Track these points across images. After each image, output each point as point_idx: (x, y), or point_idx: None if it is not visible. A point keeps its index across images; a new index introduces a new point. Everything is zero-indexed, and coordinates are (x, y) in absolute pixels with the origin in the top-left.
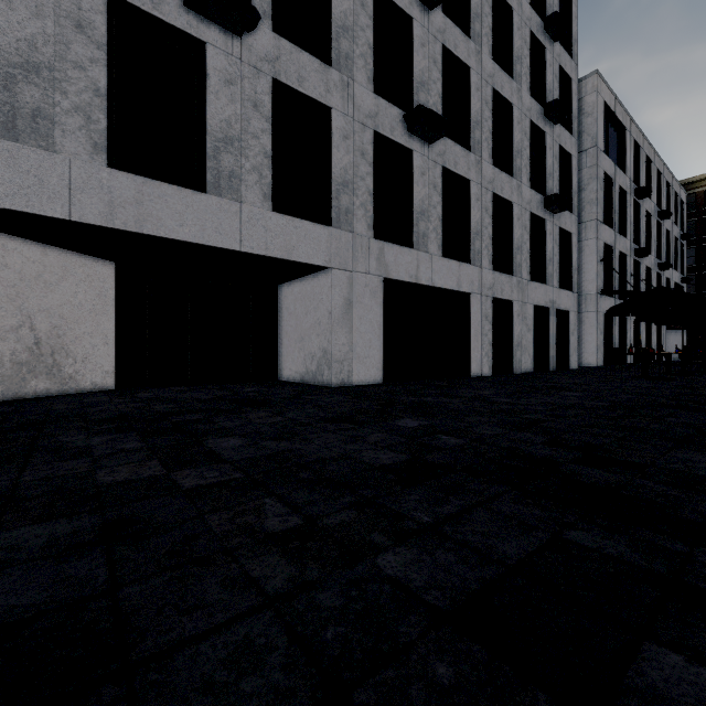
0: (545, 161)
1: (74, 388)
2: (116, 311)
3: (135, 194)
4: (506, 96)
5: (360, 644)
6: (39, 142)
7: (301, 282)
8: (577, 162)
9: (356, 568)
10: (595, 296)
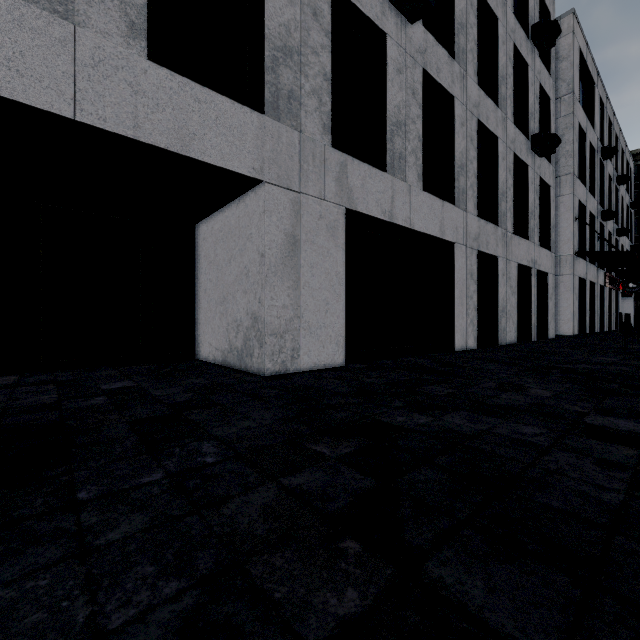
0: (527, 98)
1: None
2: None
3: None
4: (492, 5)
5: None
6: None
7: (223, 214)
8: (554, 108)
9: None
10: (571, 257)
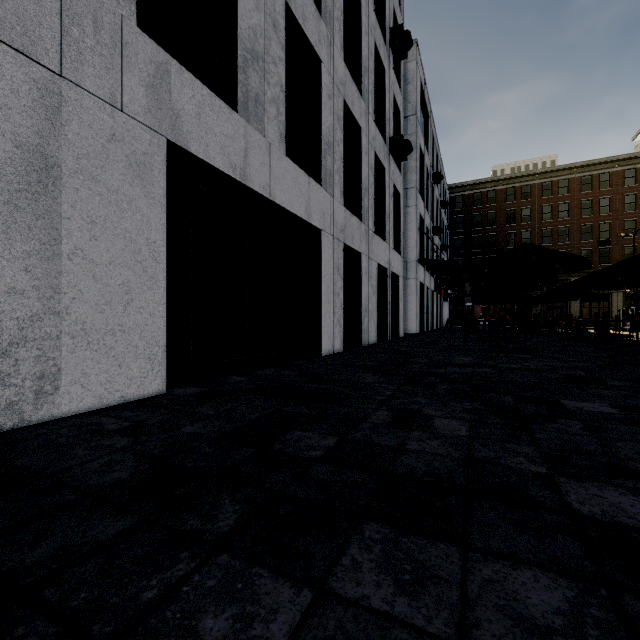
0: (384, 102)
1: None
2: None
3: None
4: None
5: None
6: None
7: None
8: (403, 123)
9: None
10: (415, 263)
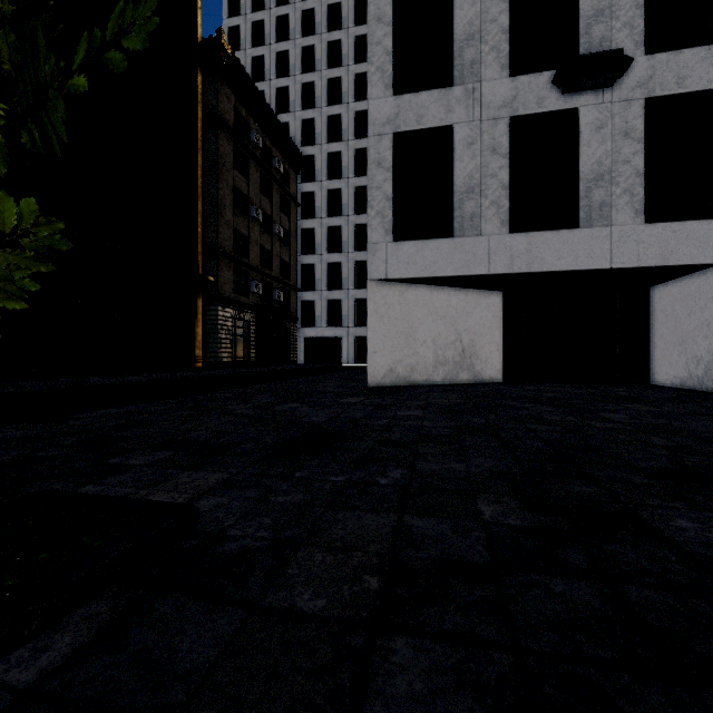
0: None
1: (480, 380)
2: (502, 326)
3: (525, 246)
4: None
5: (704, 467)
6: (473, 232)
7: (681, 282)
8: None
9: (710, 458)
10: None
